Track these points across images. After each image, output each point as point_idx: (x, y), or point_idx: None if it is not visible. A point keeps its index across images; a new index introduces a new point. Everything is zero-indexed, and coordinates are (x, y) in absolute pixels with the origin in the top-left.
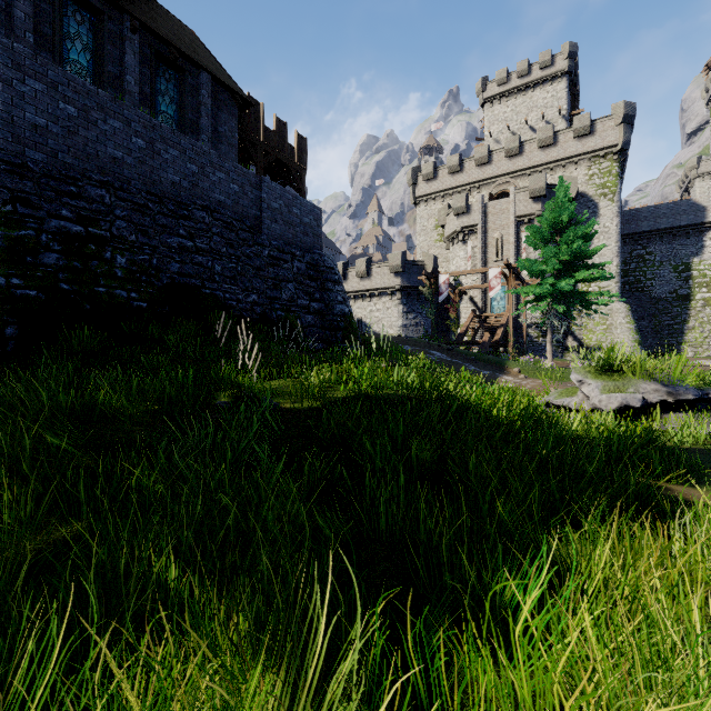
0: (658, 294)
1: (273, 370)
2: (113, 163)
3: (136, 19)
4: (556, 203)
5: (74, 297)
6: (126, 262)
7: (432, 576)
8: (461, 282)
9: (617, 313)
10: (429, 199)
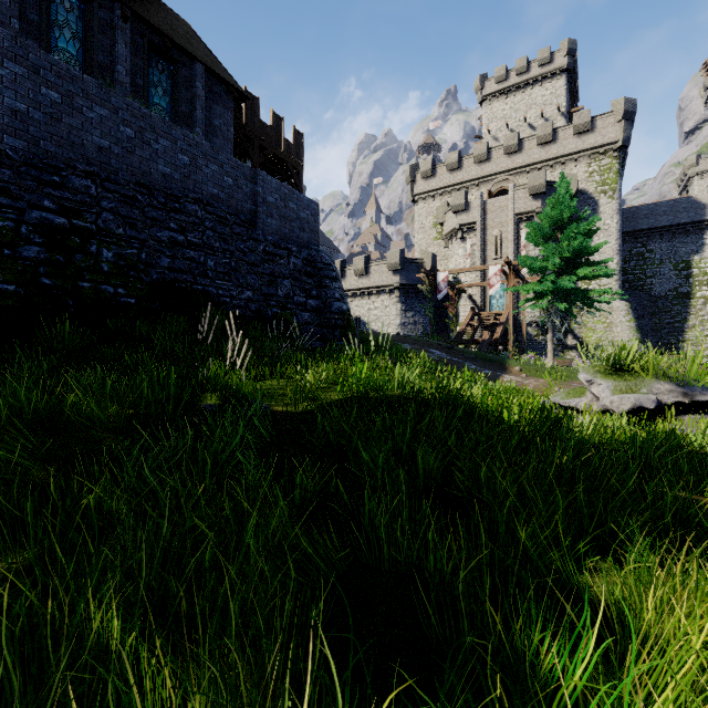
0: (658, 293)
1: (266, 370)
2: (100, 153)
3: (127, 7)
4: (557, 200)
5: (57, 292)
6: (112, 256)
7: (447, 624)
8: (460, 280)
9: (617, 311)
10: (427, 197)
